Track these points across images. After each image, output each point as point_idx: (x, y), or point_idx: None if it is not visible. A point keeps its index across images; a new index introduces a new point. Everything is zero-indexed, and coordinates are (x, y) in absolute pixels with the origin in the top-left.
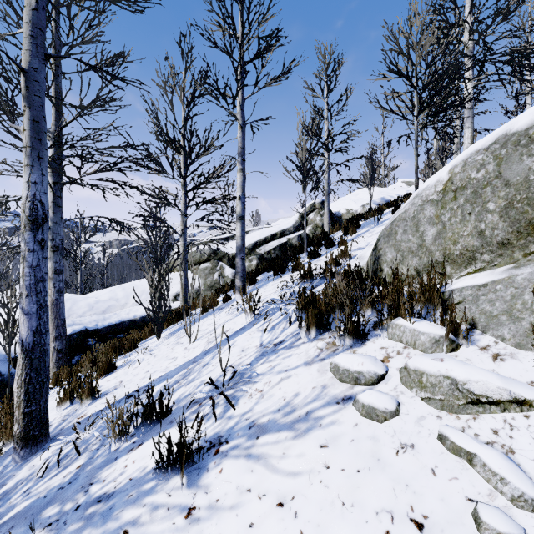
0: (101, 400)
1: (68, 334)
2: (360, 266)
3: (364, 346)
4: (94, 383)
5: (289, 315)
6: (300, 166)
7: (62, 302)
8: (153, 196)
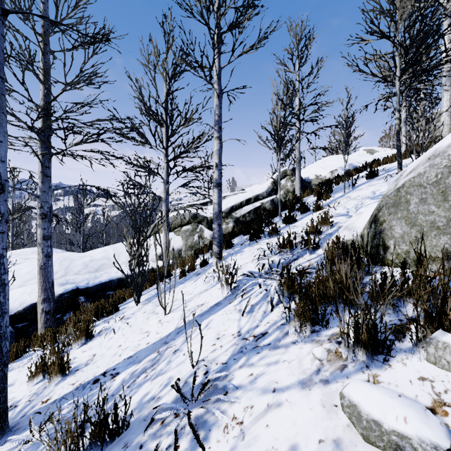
0: (70, 378)
1: (59, 293)
2: (350, 238)
3: (388, 369)
4: (71, 352)
5: (271, 296)
6: (275, 134)
7: (51, 266)
8: (138, 165)
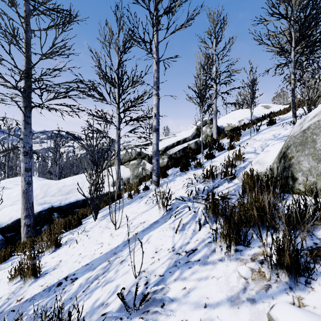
0: (40, 280)
1: (38, 211)
2: (261, 171)
3: (312, 292)
4: (43, 258)
5: (199, 218)
6: (198, 92)
7: (31, 191)
8: (97, 116)
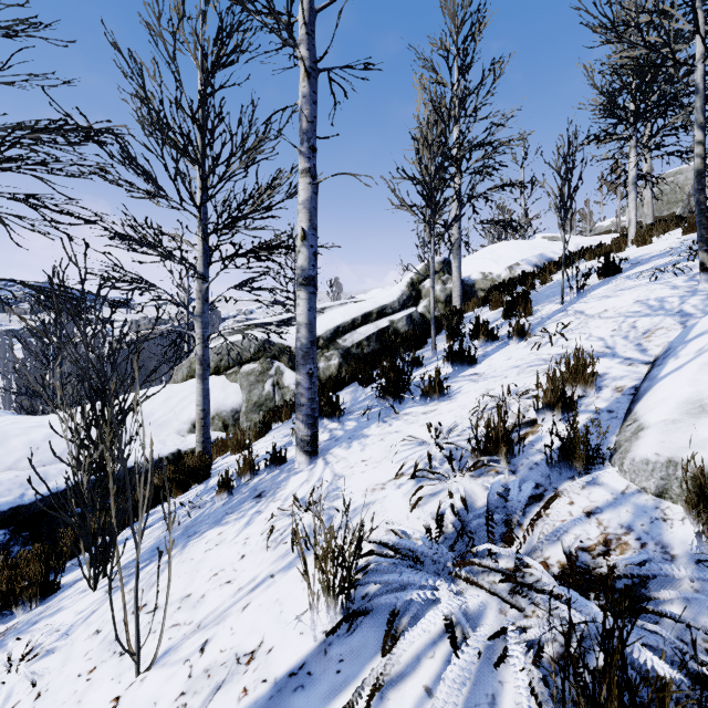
0: None
1: None
2: None
3: None
4: None
5: None
6: (426, 183)
7: None
8: (138, 241)
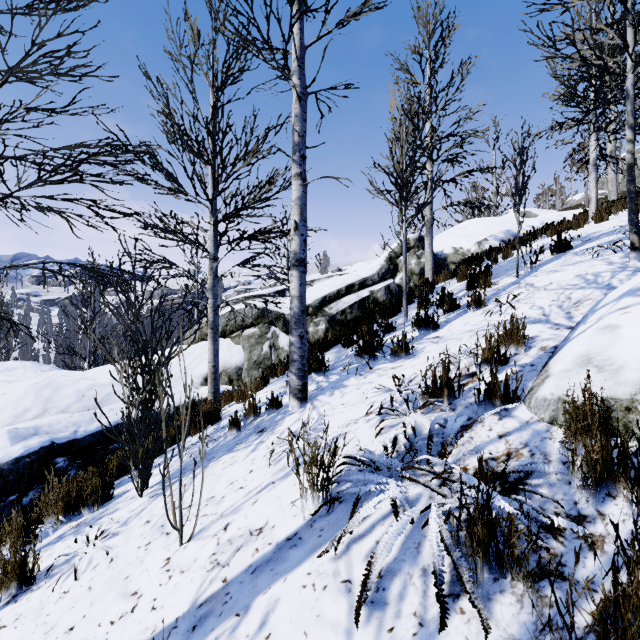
0: None
1: (14, 457)
2: (617, 395)
3: None
4: None
5: (435, 568)
6: (398, 176)
7: None
8: (164, 229)
